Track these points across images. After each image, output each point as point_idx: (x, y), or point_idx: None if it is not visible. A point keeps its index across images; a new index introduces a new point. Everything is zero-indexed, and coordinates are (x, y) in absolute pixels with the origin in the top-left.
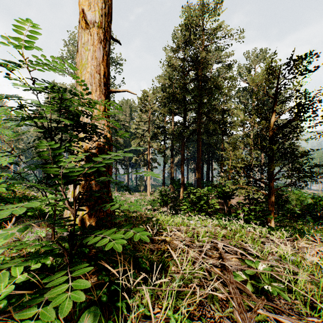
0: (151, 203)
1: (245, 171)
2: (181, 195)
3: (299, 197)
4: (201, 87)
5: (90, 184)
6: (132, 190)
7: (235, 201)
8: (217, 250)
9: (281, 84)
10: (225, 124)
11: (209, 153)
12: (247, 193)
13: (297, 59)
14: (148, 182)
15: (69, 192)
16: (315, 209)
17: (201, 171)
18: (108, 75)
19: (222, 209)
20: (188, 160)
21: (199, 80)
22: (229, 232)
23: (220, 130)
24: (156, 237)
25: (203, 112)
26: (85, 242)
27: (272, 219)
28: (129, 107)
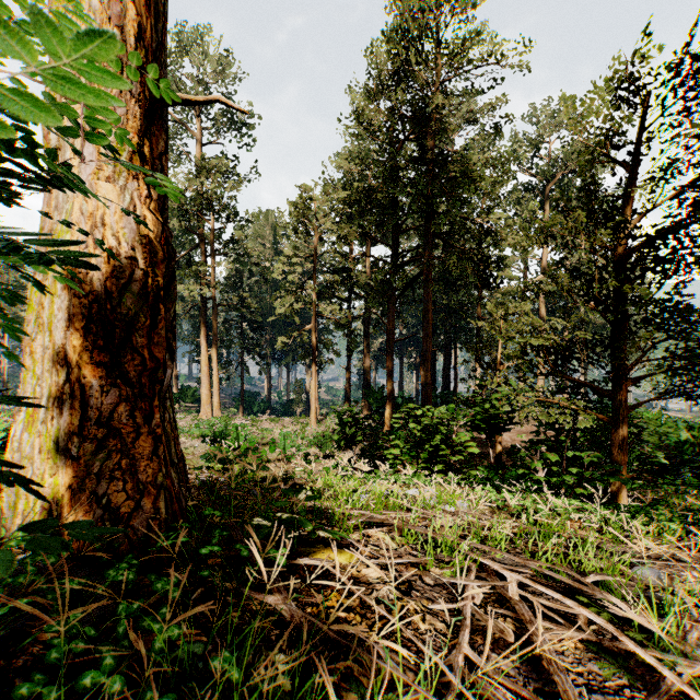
0: (318, 441)
1: (551, 360)
2: (388, 422)
3: (656, 426)
4: (433, 177)
5: (81, 386)
6: (278, 411)
7: (510, 435)
8: (502, 601)
9: (648, 132)
10: (487, 262)
11: (450, 330)
12: (559, 417)
13: (696, 57)
14: (313, 395)
15: (19, 414)
16: (698, 455)
17: (432, 369)
18: (161, 53)
19: (481, 454)
20: (402, 346)
21: (427, 161)
22: (523, 527)
23: (474, 277)
24: (303, 561)
25: (436, 234)
26: (2, 611)
27: (622, 485)
28: (271, 227)
